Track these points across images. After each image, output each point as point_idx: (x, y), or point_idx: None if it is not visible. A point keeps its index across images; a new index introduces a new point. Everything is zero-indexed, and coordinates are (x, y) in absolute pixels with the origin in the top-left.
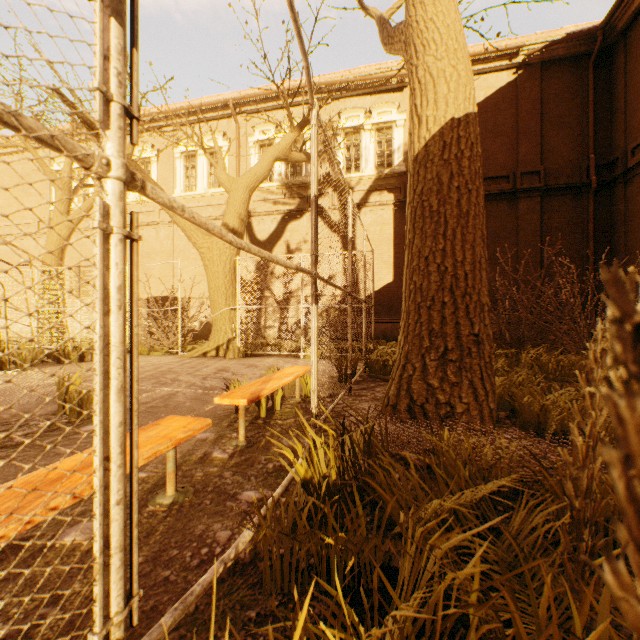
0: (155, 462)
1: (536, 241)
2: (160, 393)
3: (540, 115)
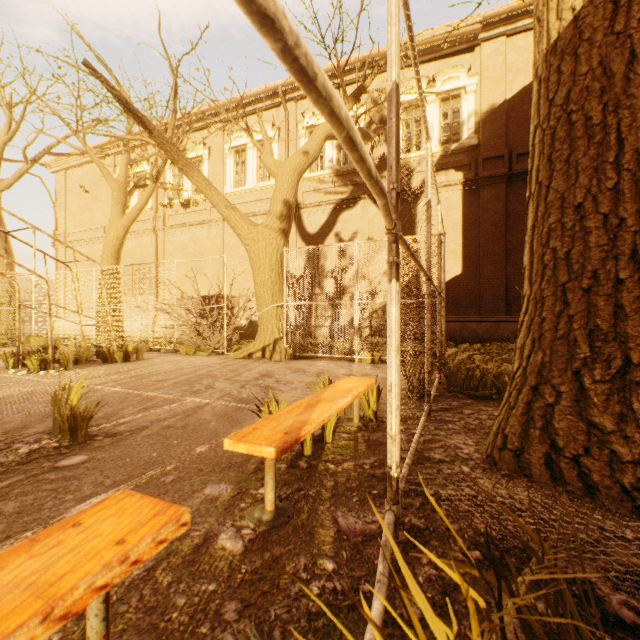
0: None
1: None
2: (186, 405)
3: None
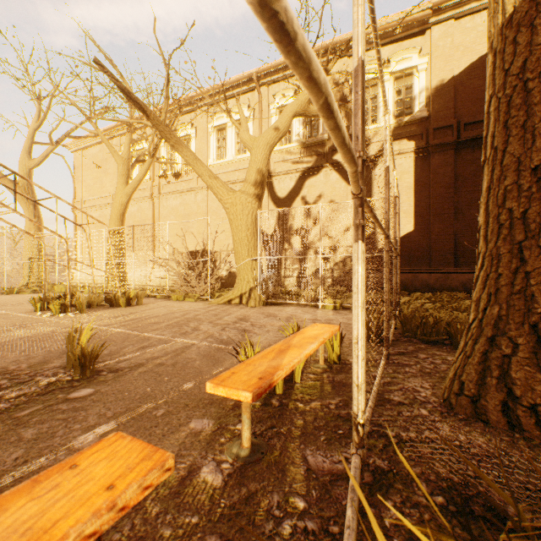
0: None
1: None
2: (175, 345)
3: None
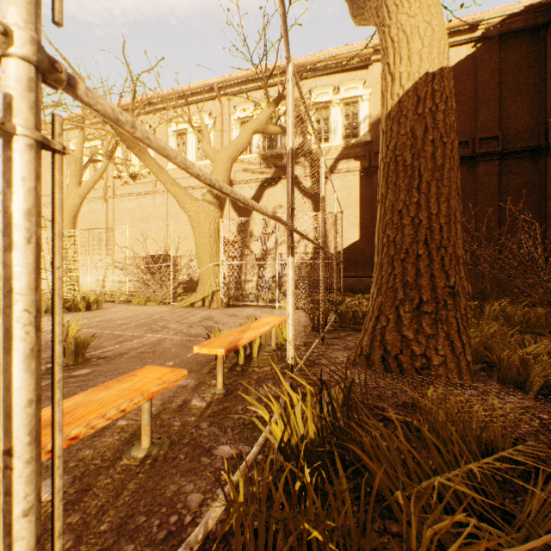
0: (136, 409)
1: (494, 201)
2: (150, 339)
3: (498, 84)
